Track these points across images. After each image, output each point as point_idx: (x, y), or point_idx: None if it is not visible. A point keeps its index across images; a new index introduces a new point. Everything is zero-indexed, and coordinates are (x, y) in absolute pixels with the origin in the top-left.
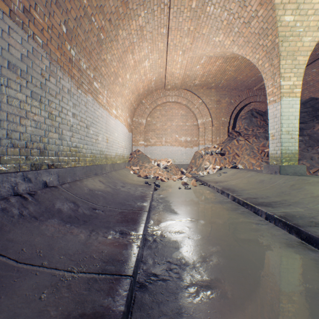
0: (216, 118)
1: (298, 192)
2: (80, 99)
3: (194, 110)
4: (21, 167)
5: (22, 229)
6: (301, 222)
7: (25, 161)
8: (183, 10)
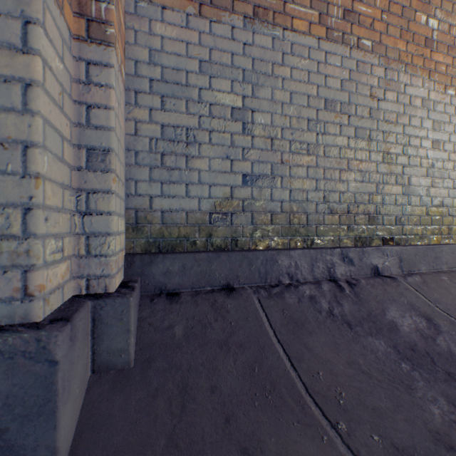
0: None
1: None
2: (451, 109)
3: None
4: (340, 241)
5: (325, 336)
6: None
7: (346, 233)
8: None
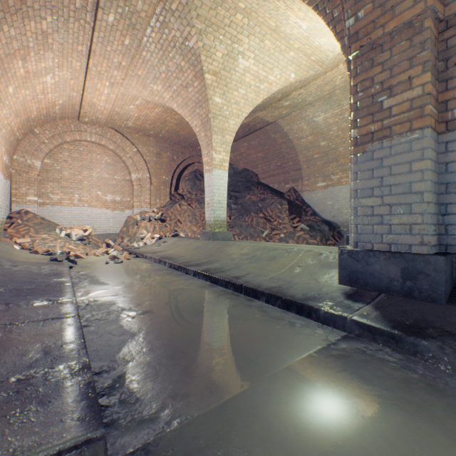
0: (156, 175)
1: (221, 253)
2: None
3: (126, 160)
4: None
5: None
6: (214, 271)
7: None
8: (113, 41)
